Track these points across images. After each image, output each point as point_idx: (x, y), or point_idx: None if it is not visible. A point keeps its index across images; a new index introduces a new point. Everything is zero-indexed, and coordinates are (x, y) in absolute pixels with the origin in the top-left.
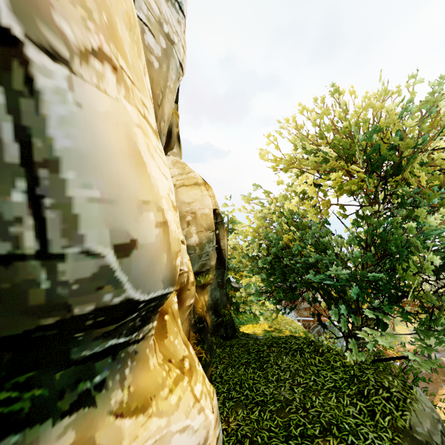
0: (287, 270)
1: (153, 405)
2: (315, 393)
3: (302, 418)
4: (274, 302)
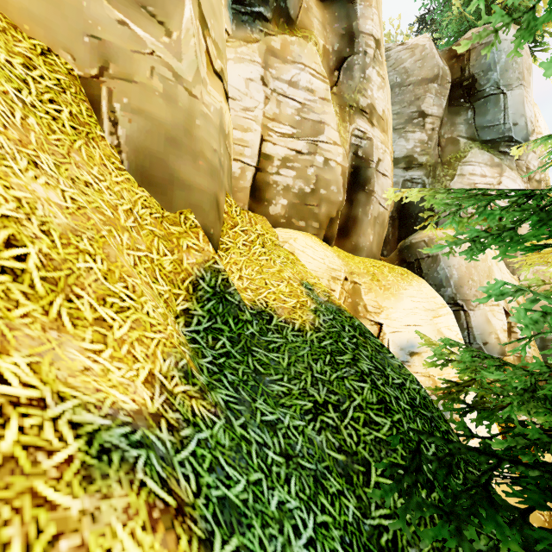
0: None
1: None
2: None
3: None
4: None
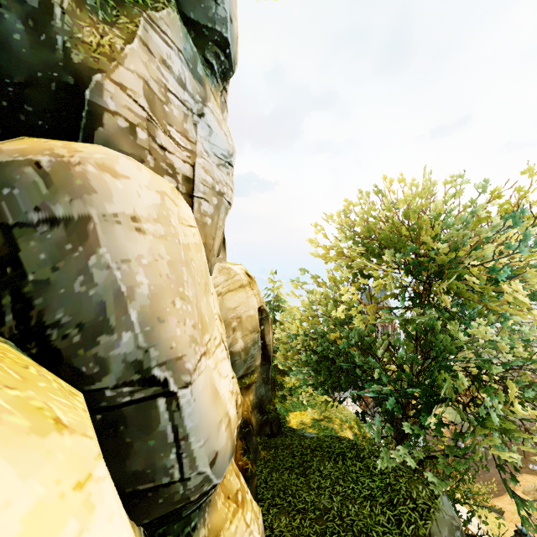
0: (333, 369)
1: (221, 535)
2: (352, 502)
3: (337, 526)
4: (323, 392)
